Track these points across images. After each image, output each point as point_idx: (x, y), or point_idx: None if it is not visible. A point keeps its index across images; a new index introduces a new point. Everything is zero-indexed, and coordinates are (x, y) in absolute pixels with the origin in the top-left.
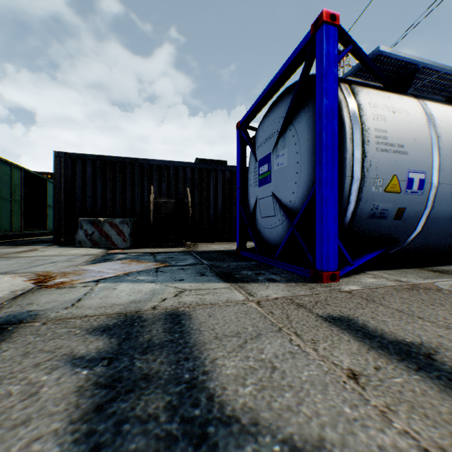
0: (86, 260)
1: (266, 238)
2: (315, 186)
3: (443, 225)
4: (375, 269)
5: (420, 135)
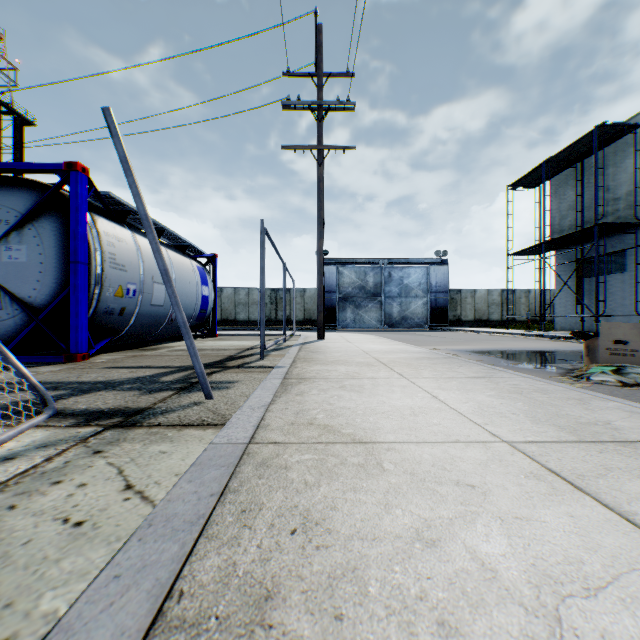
0: None
1: None
2: (69, 289)
3: (146, 320)
4: (105, 353)
5: (135, 260)
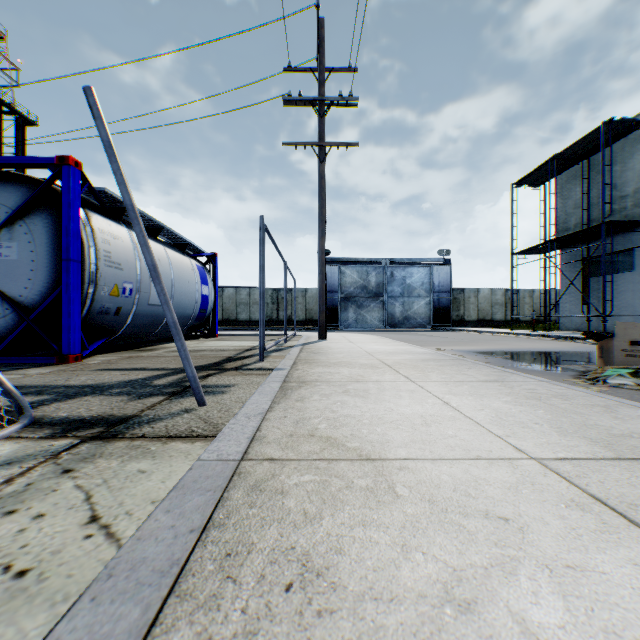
0: None
1: None
2: (61, 287)
3: (144, 319)
4: (100, 354)
5: (131, 258)
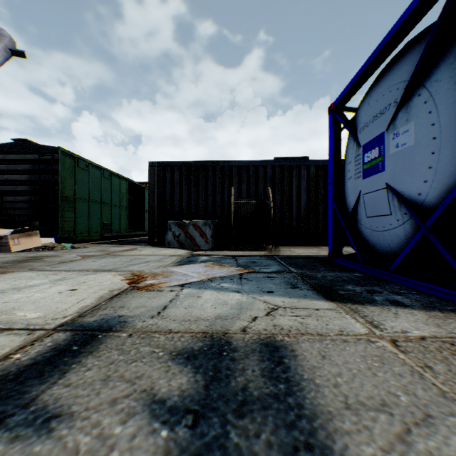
0: (173, 261)
1: (373, 243)
2: None
3: None
4: None
5: None
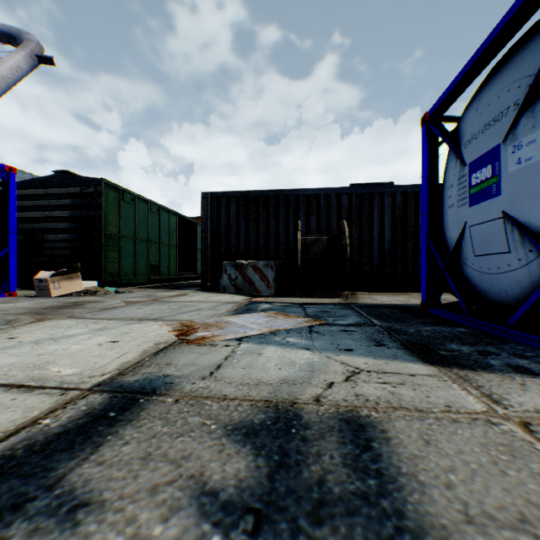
0: (229, 309)
1: (483, 289)
2: None
3: None
4: None
5: None
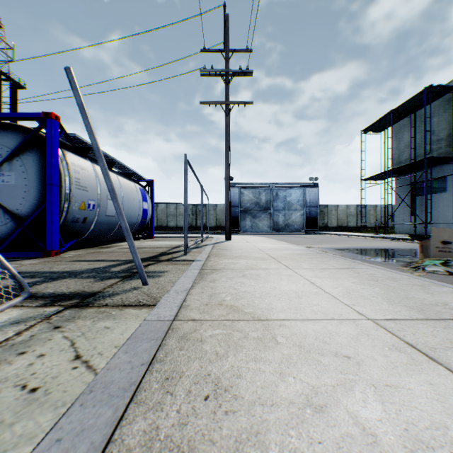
0: None
1: None
2: (45, 203)
3: (102, 226)
4: (72, 250)
5: (94, 183)
